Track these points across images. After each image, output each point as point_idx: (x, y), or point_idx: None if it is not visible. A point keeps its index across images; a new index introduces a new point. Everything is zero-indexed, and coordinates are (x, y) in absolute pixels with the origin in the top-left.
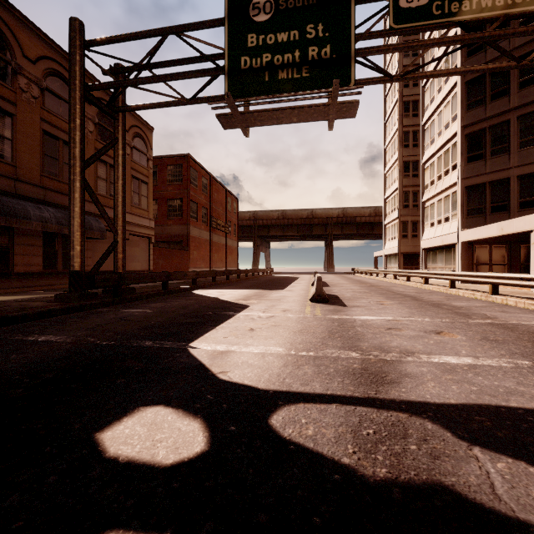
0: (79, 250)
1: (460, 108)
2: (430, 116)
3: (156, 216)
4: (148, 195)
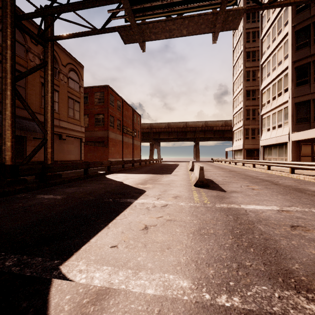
0: (10, 145)
1: (291, 49)
2: (266, 58)
3: (87, 125)
4: (80, 110)
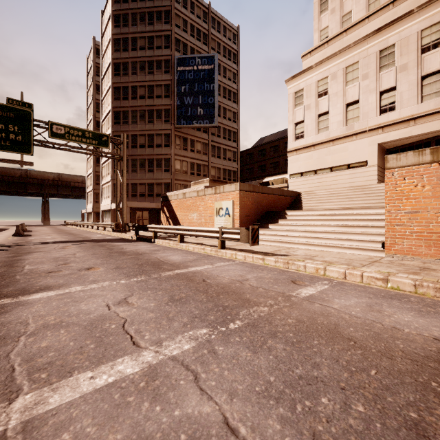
0: None
1: (112, 146)
2: None
3: None
4: None
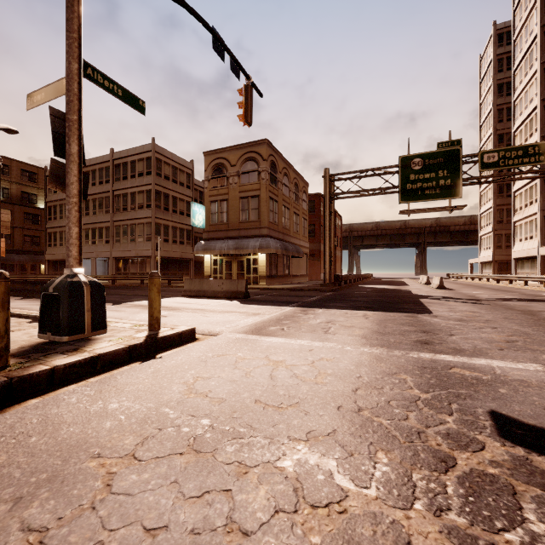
0: (328, 266)
1: None
2: None
3: None
4: (307, 227)
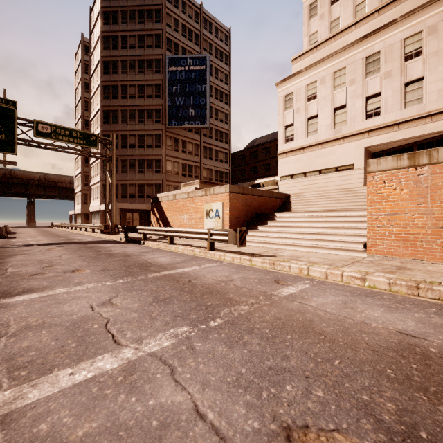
0: None
1: (101, 146)
2: None
3: None
4: None
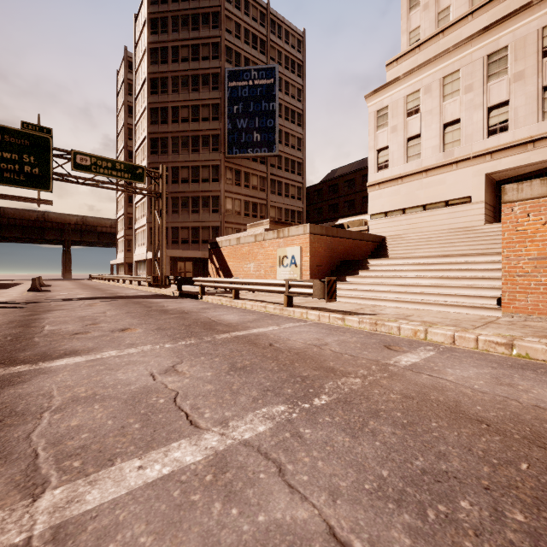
0: None
1: (148, 182)
2: None
3: None
4: None
